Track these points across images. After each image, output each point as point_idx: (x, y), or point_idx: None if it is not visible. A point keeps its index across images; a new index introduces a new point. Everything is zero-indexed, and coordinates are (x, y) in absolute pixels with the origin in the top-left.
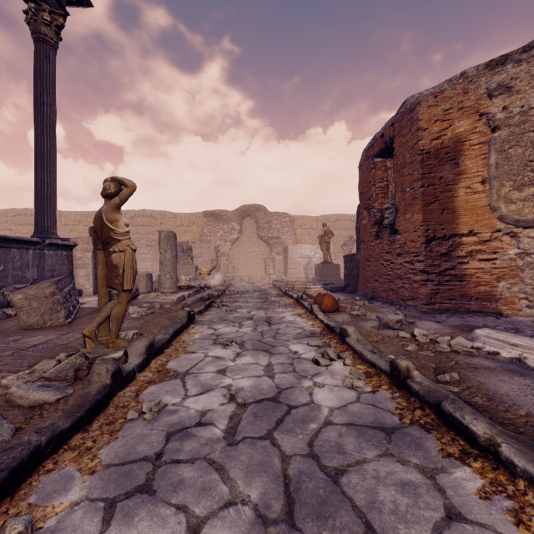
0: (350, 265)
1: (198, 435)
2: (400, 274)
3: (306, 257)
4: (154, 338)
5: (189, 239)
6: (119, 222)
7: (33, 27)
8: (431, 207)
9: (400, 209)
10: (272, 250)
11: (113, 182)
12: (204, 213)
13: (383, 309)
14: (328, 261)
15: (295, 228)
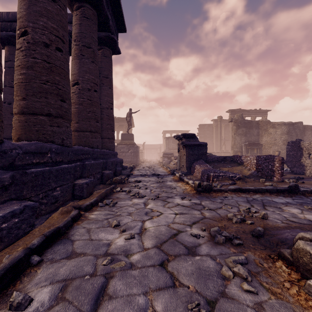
0: None
1: None
2: None
3: None
4: None
5: None
6: None
7: None
8: None
9: None
10: None
11: None
12: None
13: None
14: None
15: None
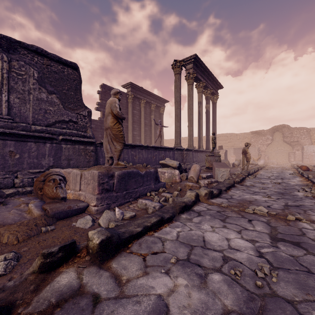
0: None
1: (267, 176)
2: None
3: None
4: (254, 170)
5: (243, 144)
6: (248, 150)
7: (212, 101)
8: None
9: None
10: (293, 148)
11: (246, 143)
12: (251, 132)
13: None
14: None
15: (311, 135)
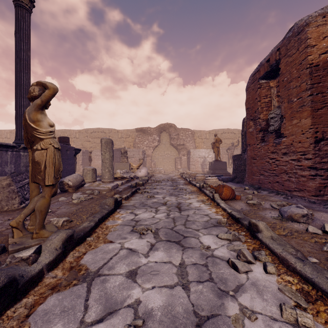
0: (238, 162)
1: None
2: (286, 169)
3: (202, 157)
4: (74, 230)
5: (127, 146)
6: (42, 122)
7: None
8: (320, 112)
9: (286, 117)
10: (179, 153)
11: (38, 86)
12: (136, 129)
13: (272, 198)
14: (218, 160)
15: (195, 138)
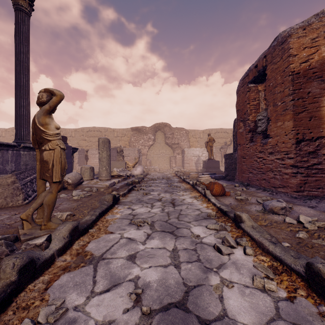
0: (229, 161)
1: None
2: (272, 167)
3: (196, 156)
4: (78, 222)
5: (122, 144)
6: (50, 125)
7: (14, 0)
8: (301, 115)
9: (271, 119)
10: (174, 152)
11: (45, 92)
12: (132, 128)
13: (259, 194)
14: (211, 158)
15: (189, 137)
